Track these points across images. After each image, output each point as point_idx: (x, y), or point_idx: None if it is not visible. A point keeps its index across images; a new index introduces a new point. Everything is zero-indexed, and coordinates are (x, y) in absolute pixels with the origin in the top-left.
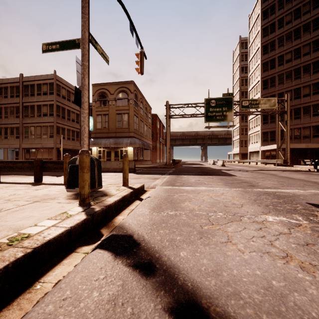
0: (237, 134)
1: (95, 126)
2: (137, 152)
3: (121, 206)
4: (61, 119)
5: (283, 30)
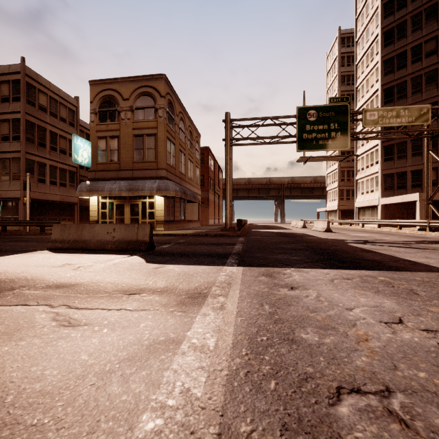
0: (334, 181)
1: (96, 158)
2: (174, 206)
3: None
4: (37, 147)
5: (422, 2)
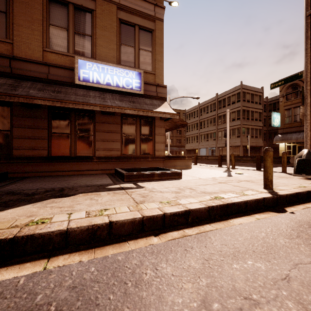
0: None
1: (283, 121)
2: None
3: None
4: (246, 120)
5: None
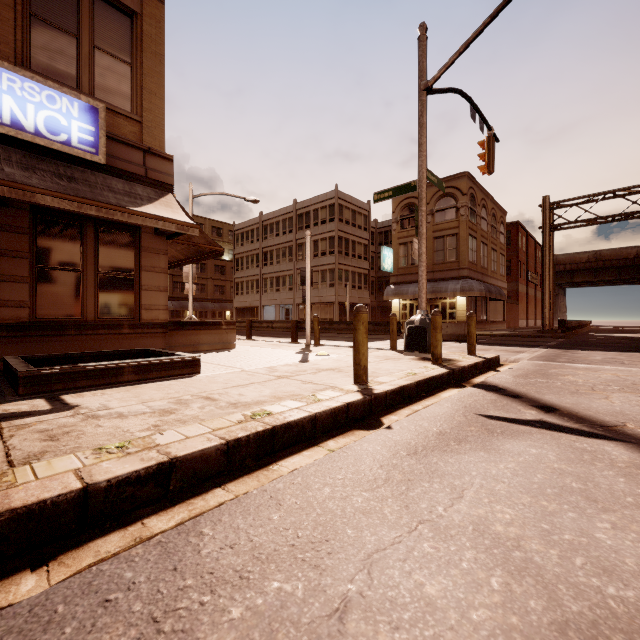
0: None
1: (397, 263)
2: (475, 305)
3: (473, 373)
4: (344, 257)
5: None
